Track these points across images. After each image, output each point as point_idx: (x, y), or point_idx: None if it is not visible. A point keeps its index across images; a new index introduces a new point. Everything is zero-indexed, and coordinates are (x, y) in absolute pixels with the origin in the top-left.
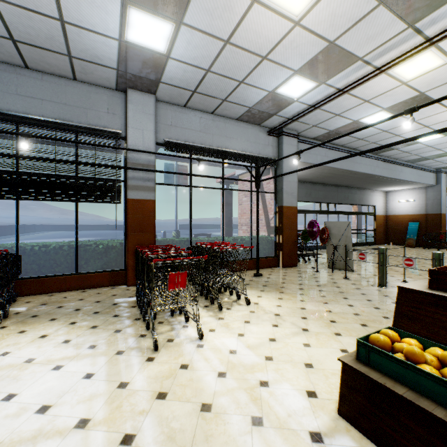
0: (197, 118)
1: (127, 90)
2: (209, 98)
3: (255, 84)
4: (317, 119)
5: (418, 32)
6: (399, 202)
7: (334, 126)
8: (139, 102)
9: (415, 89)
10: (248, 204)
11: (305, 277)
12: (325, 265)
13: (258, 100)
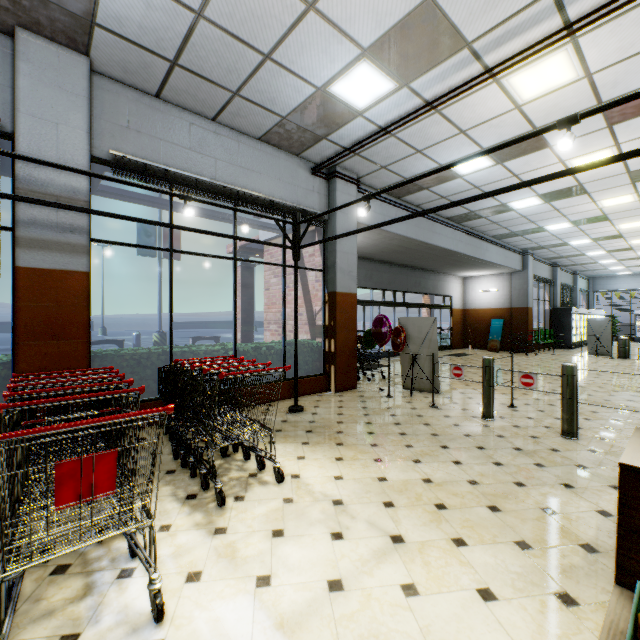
0: (184, 123)
1: (15, 30)
2: (207, 83)
3: (292, 66)
4: (389, 155)
5: (559, 7)
6: (479, 292)
7: (412, 172)
8: (47, 62)
9: (529, 121)
10: (280, 290)
11: (373, 408)
12: (398, 384)
13: (297, 103)
